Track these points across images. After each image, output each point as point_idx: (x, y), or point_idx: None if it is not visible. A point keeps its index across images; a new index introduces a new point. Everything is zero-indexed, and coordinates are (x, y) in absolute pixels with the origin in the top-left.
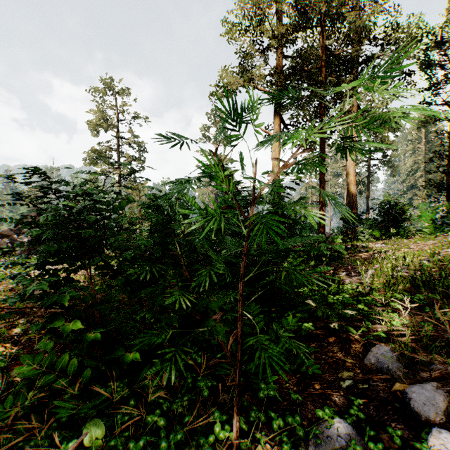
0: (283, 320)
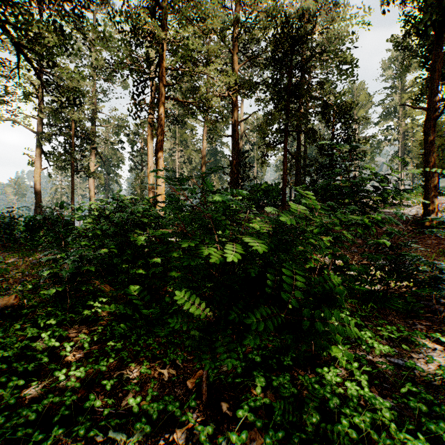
0: (65, 238)
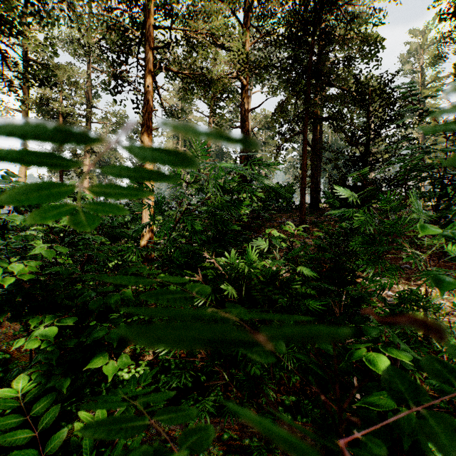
0: None
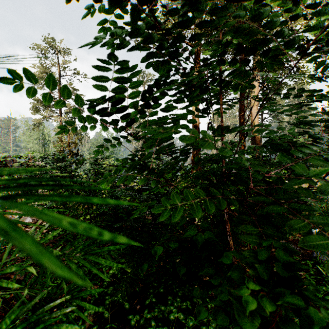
0: None
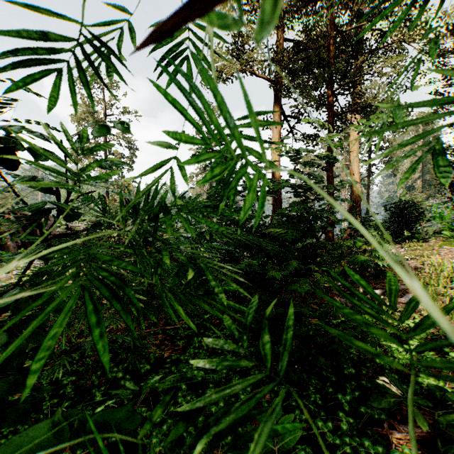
0: None
